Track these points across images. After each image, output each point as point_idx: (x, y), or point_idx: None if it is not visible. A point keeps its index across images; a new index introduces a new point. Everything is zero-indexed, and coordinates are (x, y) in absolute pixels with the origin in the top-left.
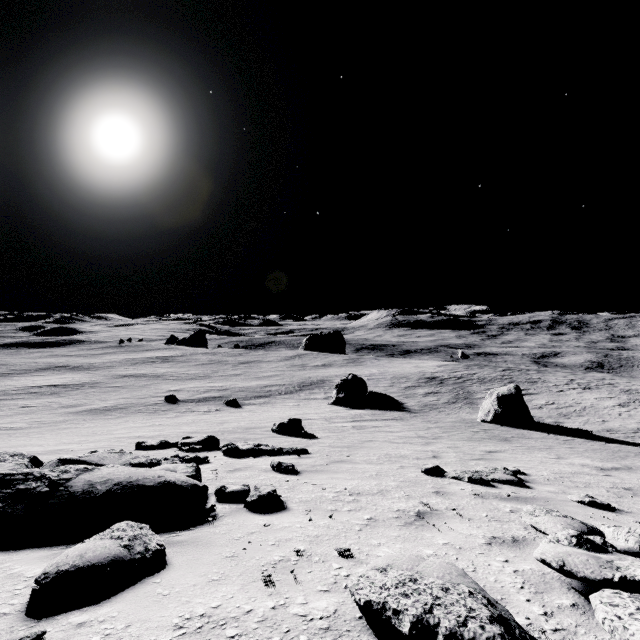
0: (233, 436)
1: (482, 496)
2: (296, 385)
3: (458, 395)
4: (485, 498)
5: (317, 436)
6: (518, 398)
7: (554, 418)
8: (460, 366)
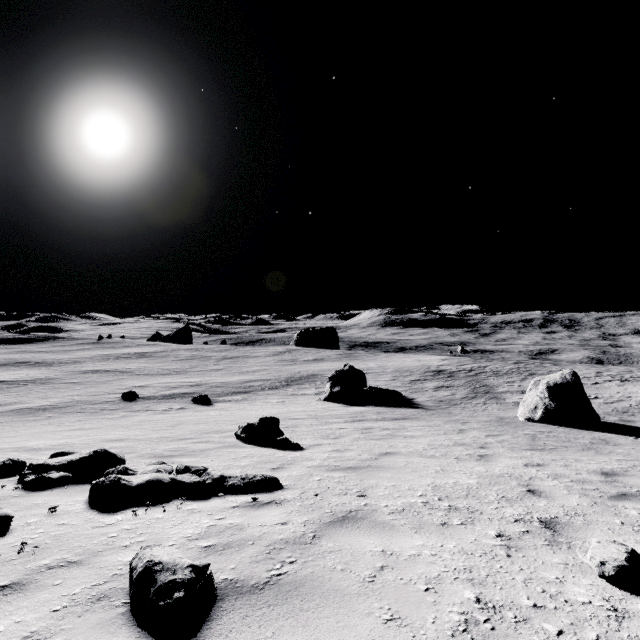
0: (168, 446)
1: None
2: (283, 380)
3: (476, 389)
4: None
5: (302, 445)
6: (578, 388)
7: (615, 415)
8: (466, 359)
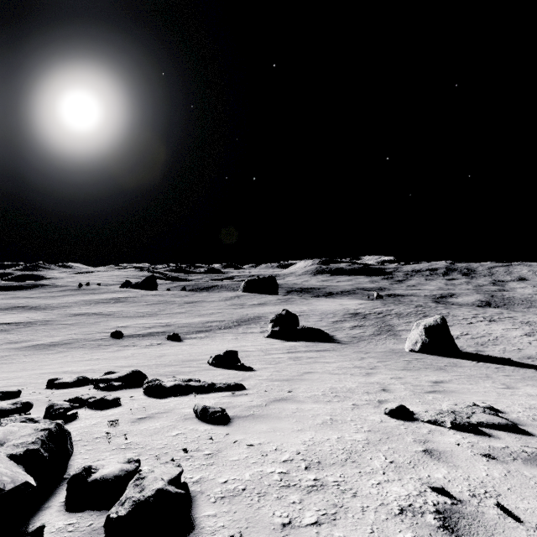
0: (166, 370)
1: (494, 457)
2: (235, 321)
3: (381, 328)
4: (502, 461)
5: (254, 368)
6: (444, 328)
7: (474, 347)
8: (378, 304)
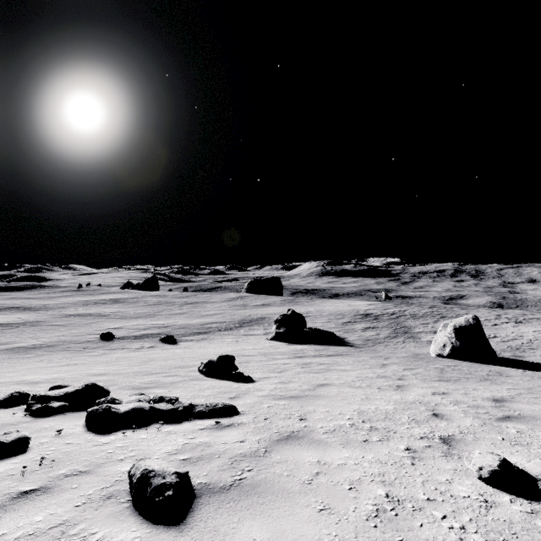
0: (144, 380)
1: None
2: (236, 322)
3: (396, 330)
4: None
5: (253, 378)
6: (478, 330)
7: (509, 351)
8: (389, 304)
